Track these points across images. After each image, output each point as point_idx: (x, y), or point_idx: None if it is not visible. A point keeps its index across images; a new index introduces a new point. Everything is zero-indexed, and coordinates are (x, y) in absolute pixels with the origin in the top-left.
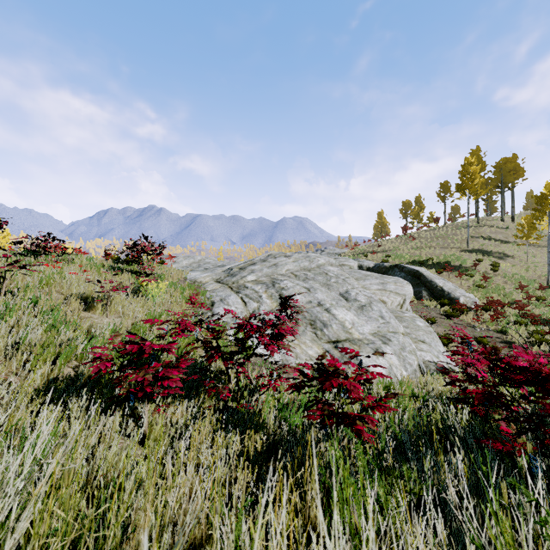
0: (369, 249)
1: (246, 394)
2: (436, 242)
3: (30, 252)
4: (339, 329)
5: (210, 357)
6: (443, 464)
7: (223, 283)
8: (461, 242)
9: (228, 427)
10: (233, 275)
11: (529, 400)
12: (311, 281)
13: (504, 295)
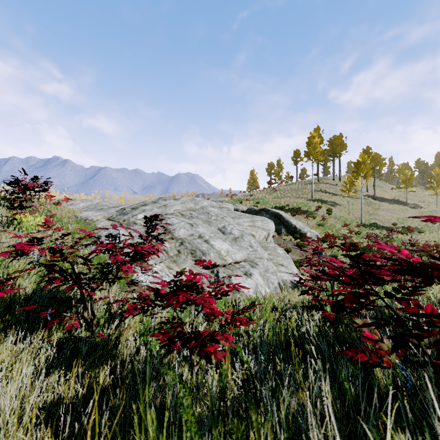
0: (243, 198)
1: (102, 322)
2: (291, 194)
3: None
4: (216, 257)
5: (49, 281)
6: (301, 381)
7: (115, 220)
8: (307, 194)
9: (55, 366)
10: (125, 214)
11: (397, 298)
12: (195, 219)
13: (335, 231)
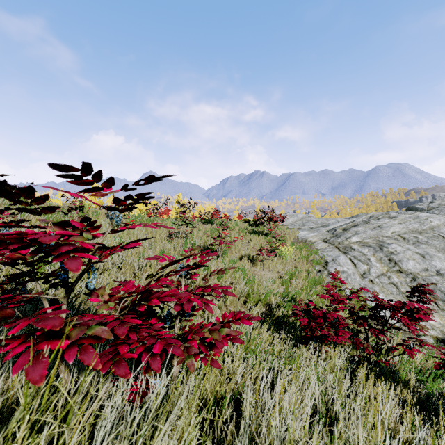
0: None
1: (383, 353)
2: None
3: (207, 220)
4: None
5: (359, 323)
6: None
7: (330, 243)
8: None
9: (381, 376)
10: (337, 236)
11: None
12: (423, 245)
13: None
